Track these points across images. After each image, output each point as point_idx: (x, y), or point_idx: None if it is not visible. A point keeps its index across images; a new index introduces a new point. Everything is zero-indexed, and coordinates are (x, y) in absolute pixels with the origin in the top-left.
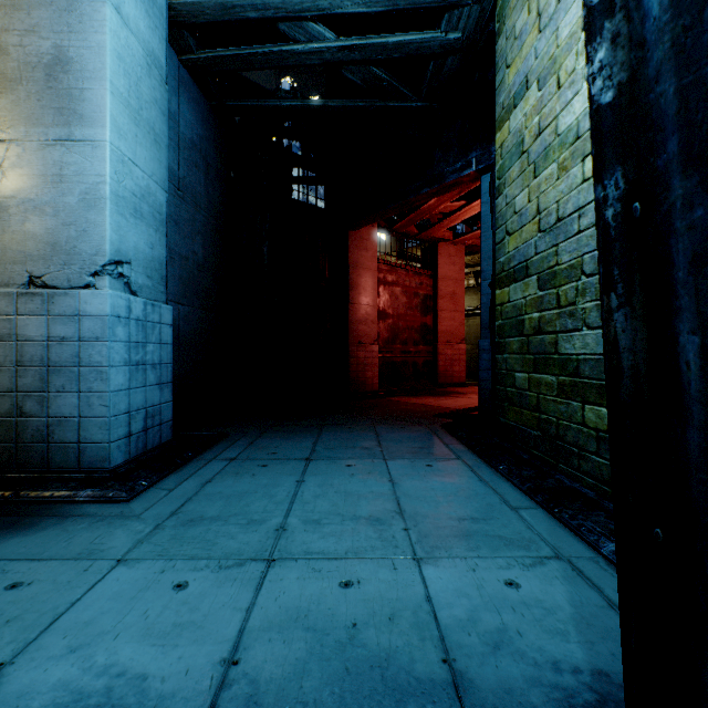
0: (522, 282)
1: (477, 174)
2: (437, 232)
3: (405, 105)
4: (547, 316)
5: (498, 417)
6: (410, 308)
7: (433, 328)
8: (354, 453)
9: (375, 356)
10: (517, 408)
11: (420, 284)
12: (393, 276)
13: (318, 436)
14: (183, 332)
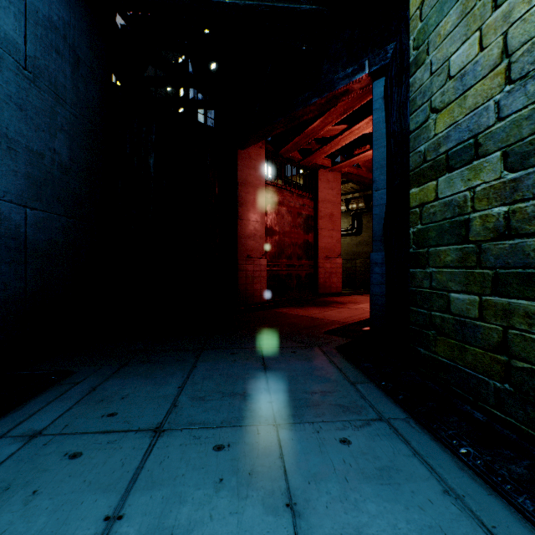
0: (466, 168)
1: (369, 79)
2: (318, 158)
3: (294, 7)
4: (530, 209)
5: (415, 347)
6: (295, 226)
7: (314, 244)
8: (232, 408)
9: (263, 270)
10: (453, 341)
11: (303, 206)
12: (279, 196)
13: (190, 371)
14: (33, 241)
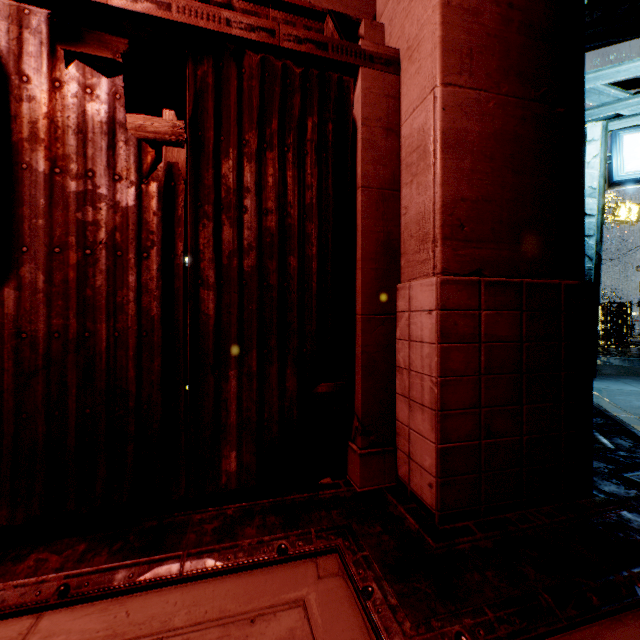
0: None
1: None
2: None
3: None
4: None
5: None
6: None
7: None
8: None
9: None
10: None
11: None
12: None
13: None
14: None
